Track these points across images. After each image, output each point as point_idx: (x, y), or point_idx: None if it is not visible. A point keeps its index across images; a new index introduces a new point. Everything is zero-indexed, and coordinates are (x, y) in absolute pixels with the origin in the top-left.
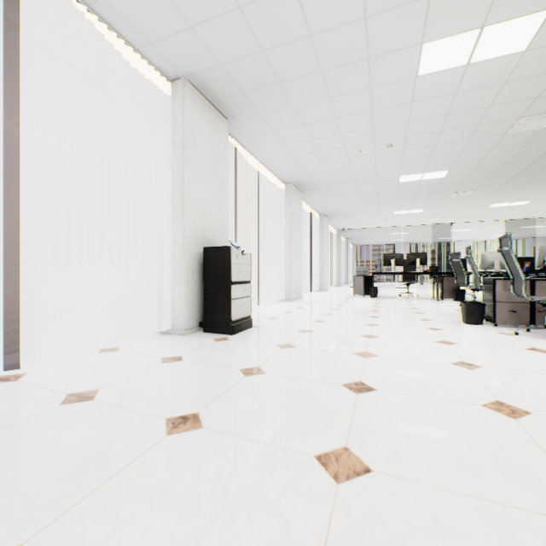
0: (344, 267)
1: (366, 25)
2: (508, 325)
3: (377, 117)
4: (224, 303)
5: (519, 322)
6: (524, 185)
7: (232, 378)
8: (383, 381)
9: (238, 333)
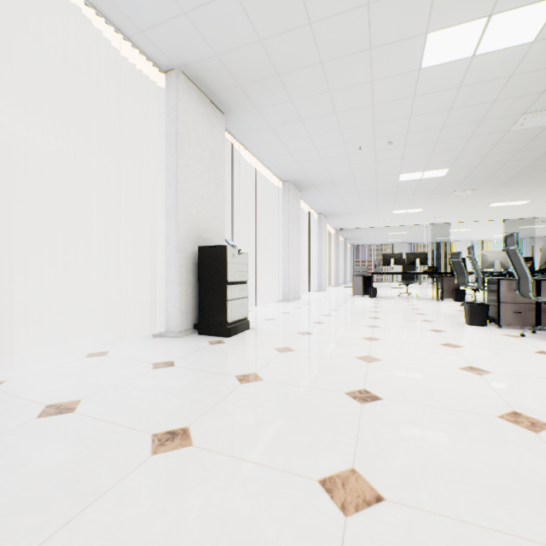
0: (342, 267)
1: (369, 12)
2: (512, 326)
3: (378, 112)
4: (220, 304)
5: (524, 323)
6: (524, 184)
7: (227, 386)
8: (389, 389)
9: (234, 336)
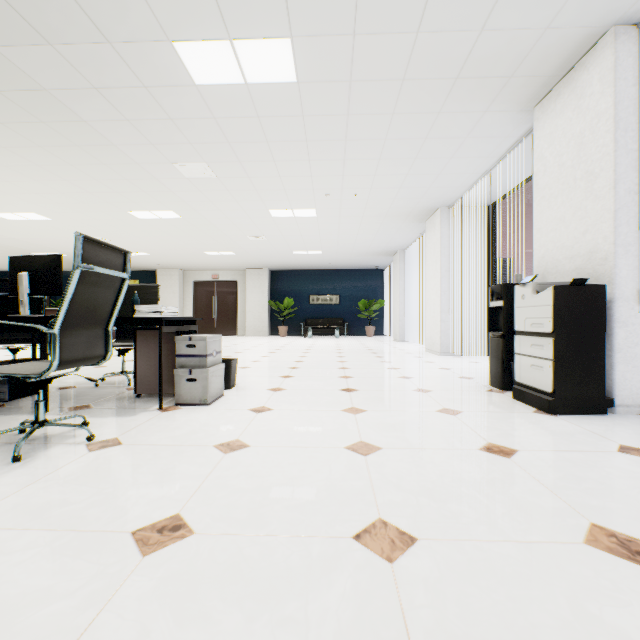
0: None
1: None
2: None
3: None
4: None
5: None
6: None
7: None
8: None
9: None
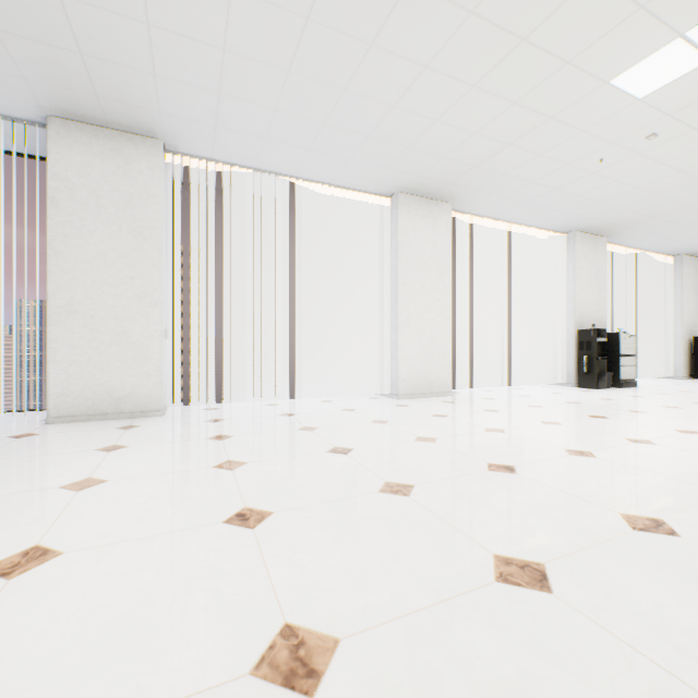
0: None
1: None
2: None
3: None
4: None
5: None
6: None
7: None
8: None
9: None
